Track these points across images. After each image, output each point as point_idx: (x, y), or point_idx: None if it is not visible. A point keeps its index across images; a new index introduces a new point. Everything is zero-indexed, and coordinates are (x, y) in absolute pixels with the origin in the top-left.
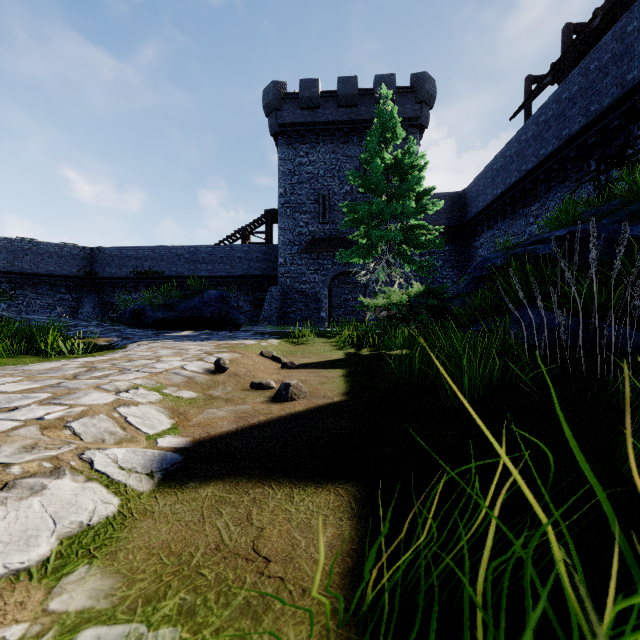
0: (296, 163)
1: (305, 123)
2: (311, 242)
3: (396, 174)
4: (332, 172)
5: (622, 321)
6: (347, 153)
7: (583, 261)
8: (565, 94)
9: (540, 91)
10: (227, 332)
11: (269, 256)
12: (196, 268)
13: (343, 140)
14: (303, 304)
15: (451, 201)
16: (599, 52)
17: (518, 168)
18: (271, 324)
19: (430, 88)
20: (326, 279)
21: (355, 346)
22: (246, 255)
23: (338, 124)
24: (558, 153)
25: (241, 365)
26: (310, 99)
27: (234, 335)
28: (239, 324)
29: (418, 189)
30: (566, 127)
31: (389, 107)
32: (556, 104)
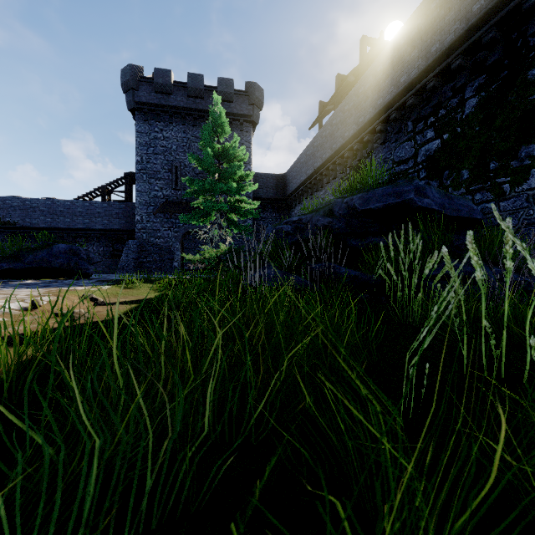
0: (152, 137)
1: (159, 105)
2: (165, 204)
3: (225, 160)
4: (183, 148)
5: (298, 272)
6: (196, 134)
7: (303, 237)
8: (334, 121)
9: (327, 113)
10: (72, 280)
11: (128, 213)
12: (53, 220)
13: (193, 123)
14: (158, 255)
15: (277, 180)
16: (348, 100)
17: (313, 164)
18: (128, 272)
19: (259, 95)
20: (178, 235)
21: (172, 289)
22: (106, 211)
23: (188, 110)
24: (331, 159)
25: (57, 304)
26: (164, 86)
27: (76, 283)
28: (88, 273)
29: (240, 174)
30: (335, 143)
31: (219, 110)
32: (330, 126)
